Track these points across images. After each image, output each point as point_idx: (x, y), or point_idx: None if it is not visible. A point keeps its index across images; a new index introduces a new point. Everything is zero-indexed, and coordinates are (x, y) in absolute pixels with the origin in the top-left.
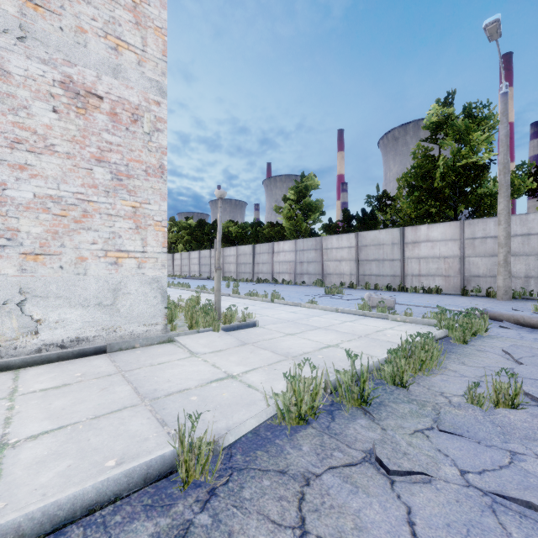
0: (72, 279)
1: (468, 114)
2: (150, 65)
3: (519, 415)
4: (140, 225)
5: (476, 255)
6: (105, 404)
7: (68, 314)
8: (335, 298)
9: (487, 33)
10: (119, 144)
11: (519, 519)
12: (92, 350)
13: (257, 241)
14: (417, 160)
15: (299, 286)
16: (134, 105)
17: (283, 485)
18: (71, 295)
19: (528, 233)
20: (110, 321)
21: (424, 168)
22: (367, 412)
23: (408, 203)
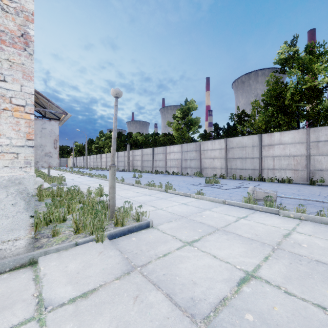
0: None
1: (309, 51)
2: None
3: None
4: None
5: (319, 154)
6: None
7: None
8: (215, 187)
9: None
10: None
11: None
12: None
13: (155, 146)
14: (270, 85)
15: (184, 176)
16: None
17: None
18: None
19: None
20: None
21: (277, 91)
22: None
23: (264, 117)
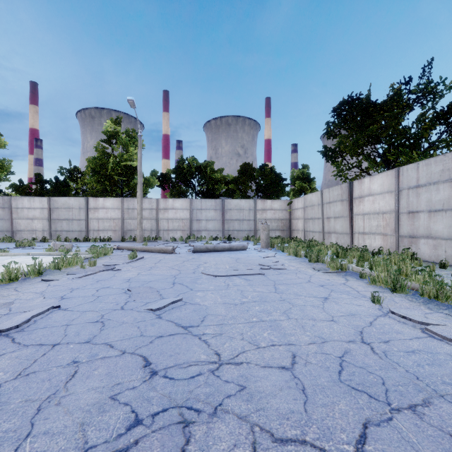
0: None
1: (128, 135)
2: None
3: (93, 267)
4: None
5: (130, 218)
6: None
7: None
8: (27, 248)
9: (129, 103)
10: None
11: (77, 279)
12: None
13: None
14: (98, 153)
15: None
16: None
17: (8, 289)
18: None
19: (152, 208)
20: None
21: (102, 160)
22: (41, 277)
23: (92, 181)
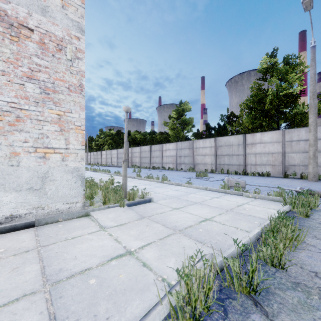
0: (7, 169)
1: (286, 62)
2: (71, 9)
3: None
4: (64, 129)
5: (293, 152)
6: (6, 291)
7: (3, 197)
8: (203, 179)
9: (304, 5)
10: (47, 66)
11: None
12: (22, 225)
13: (153, 143)
14: (254, 91)
15: (179, 171)
16: (59, 38)
17: None
18: (5, 182)
19: None
20: (39, 201)
21: (259, 96)
22: (257, 302)
23: (248, 119)
